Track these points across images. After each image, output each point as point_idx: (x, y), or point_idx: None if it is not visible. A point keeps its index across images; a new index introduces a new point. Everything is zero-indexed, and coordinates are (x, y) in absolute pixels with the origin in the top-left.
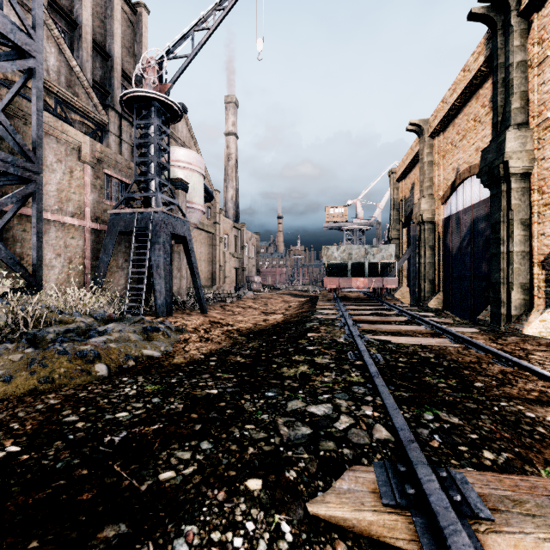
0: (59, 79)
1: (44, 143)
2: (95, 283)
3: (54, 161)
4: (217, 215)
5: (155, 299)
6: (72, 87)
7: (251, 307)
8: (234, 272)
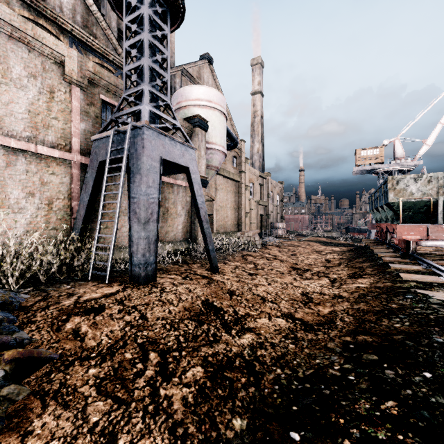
0: (74, 18)
1: (7, 49)
2: (74, 229)
3: (24, 76)
4: (243, 164)
5: (131, 256)
6: (89, 27)
7: (277, 258)
8: (259, 219)
